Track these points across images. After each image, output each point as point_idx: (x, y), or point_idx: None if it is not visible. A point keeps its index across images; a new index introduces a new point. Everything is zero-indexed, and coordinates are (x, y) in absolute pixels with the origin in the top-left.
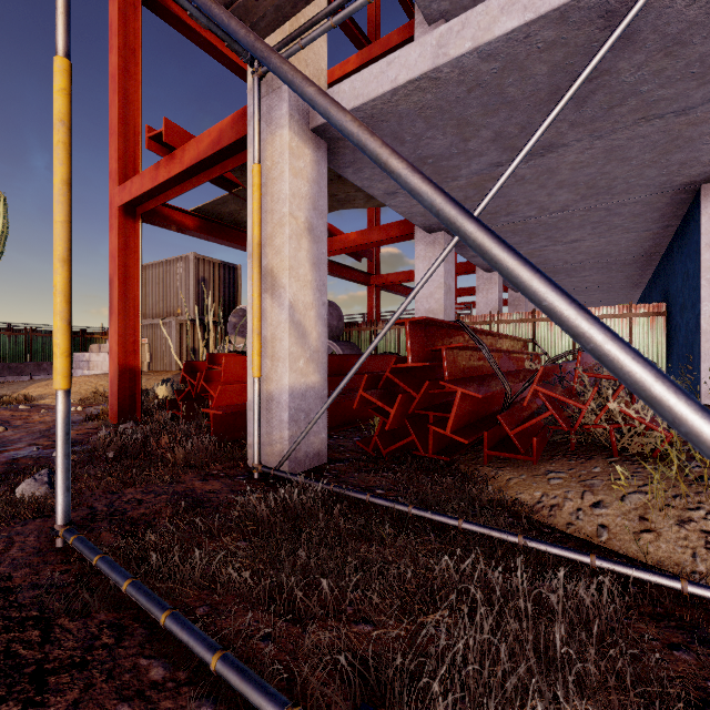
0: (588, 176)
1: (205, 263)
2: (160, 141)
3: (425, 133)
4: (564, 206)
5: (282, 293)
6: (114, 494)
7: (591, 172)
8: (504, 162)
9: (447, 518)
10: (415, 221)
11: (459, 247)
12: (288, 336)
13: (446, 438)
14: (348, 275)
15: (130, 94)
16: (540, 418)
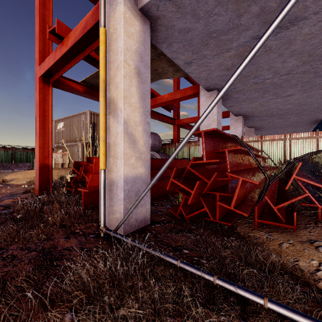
0: (312, 46)
1: (95, 115)
2: (56, 34)
3: (213, 10)
4: (289, 71)
5: (119, 113)
6: (1, 250)
7: (315, 42)
8: (261, 35)
9: (251, 295)
10: (201, 83)
11: (223, 101)
12: (123, 142)
13: (225, 209)
14: (164, 119)
15: (46, 18)
16: (298, 198)
